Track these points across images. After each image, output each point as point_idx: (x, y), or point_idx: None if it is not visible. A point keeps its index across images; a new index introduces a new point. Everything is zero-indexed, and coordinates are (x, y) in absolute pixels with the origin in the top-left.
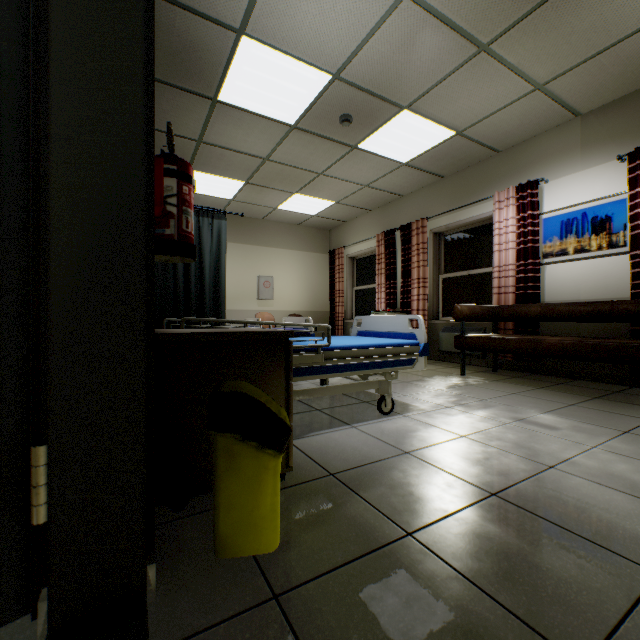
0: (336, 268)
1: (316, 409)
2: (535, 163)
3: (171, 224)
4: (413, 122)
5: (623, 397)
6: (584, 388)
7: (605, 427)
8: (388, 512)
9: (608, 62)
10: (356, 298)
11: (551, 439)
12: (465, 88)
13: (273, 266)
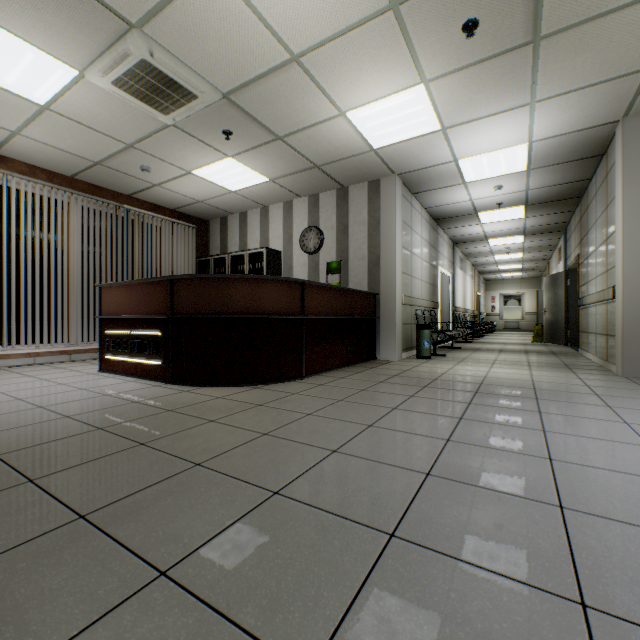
0: None
1: None
2: None
3: None
4: None
5: None
6: None
7: None
8: None
9: None
10: None
11: None
12: None
13: None
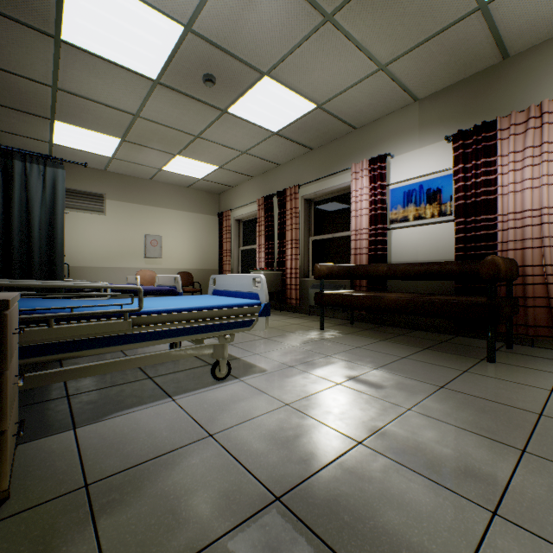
0: (224, 229)
1: (148, 377)
2: (384, 140)
3: None
4: (276, 90)
5: (447, 347)
6: (419, 339)
7: (425, 382)
8: None
9: (436, 50)
10: (242, 257)
11: (373, 401)
12: (318, 60)
13: (162, 225)
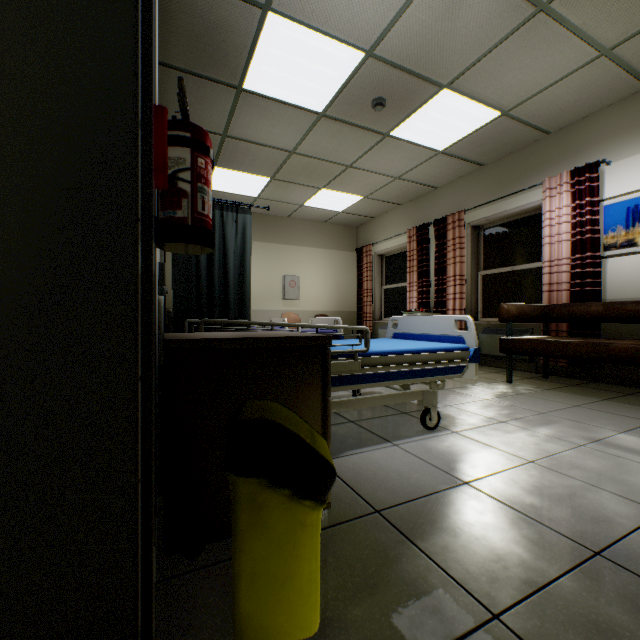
0: (364, 266)
1: (349, 421)
2: (594, 143)
3: (183, 204)
4: (453, 103)
5: None
6: None
7: None
8: (459, 576)
9: None
10: (385, 297)
11: None
12: (516, 59)
13: (299, 265)
